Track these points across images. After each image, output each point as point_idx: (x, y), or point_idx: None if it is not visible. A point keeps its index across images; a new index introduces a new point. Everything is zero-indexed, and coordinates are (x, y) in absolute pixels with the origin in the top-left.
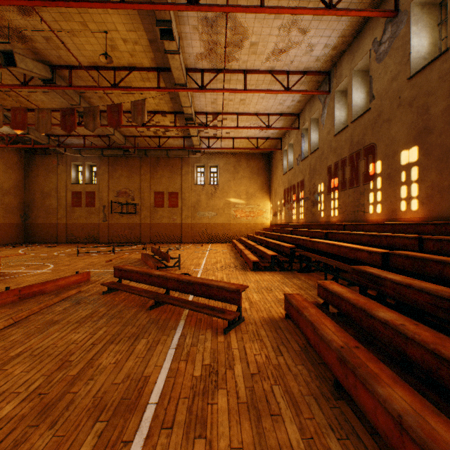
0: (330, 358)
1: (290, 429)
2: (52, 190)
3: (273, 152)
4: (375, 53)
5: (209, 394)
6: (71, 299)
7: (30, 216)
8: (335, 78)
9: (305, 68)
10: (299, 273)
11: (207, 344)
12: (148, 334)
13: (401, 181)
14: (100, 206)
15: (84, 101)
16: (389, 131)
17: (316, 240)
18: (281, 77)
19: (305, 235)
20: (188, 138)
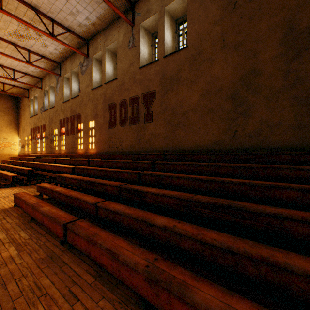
0: (30, 210)
1: (2, 236)
2: None
3: (22, 97)
4: (81, 69)
5: None
6: None
7: None
8: (64, 69)
9: (43, 54)
10: (35, 185)
11: None
12: None
13: (90, 134)
14: None
15: None
16: (86, 110)
17: (47, 164)
18: (24, 51)
19: (44, 161)
20: None
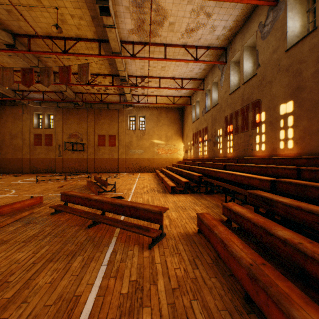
0: (240, 273)
1: None
2: (18, 133)
3: (185, 107)
4: (261, 33)
5: (135, 313)
6: (23, 219)
7: (1, 152)
8: (231, 52)
9: (209, 44)
10: (205, 195)
11: (134, 259)
12: (84, 251)
13: (280, 126)
14: (56, 145)
15: (42, 64)
16: (271, 90)
17: (218, 170)
18: (191, 50)
19: (209, 166)
20: (123, 95)
